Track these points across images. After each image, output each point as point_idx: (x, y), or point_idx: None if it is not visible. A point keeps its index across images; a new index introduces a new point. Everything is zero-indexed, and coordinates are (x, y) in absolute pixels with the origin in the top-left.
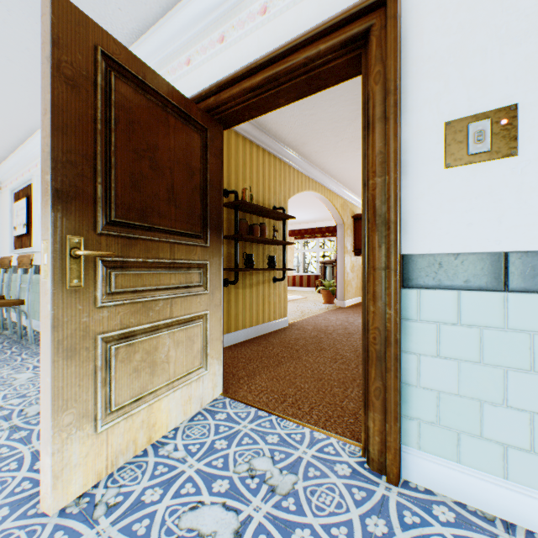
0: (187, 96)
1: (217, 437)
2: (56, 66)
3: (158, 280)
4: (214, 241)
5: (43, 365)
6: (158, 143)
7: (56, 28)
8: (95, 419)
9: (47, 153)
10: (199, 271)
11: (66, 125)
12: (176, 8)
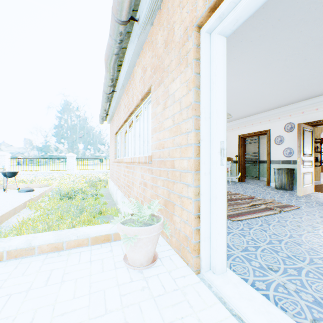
0: (301, 121)
1: (321, 195)
2: (300, 134)
3: (306, 164)
4: (312, 155)
5: (297, 175)
6: (306, 138)
7: (300, 128)
8: (302, 185)
9: (298, 146)
10: (311, 162)
11: (300, 141)
12: (300, 102)
